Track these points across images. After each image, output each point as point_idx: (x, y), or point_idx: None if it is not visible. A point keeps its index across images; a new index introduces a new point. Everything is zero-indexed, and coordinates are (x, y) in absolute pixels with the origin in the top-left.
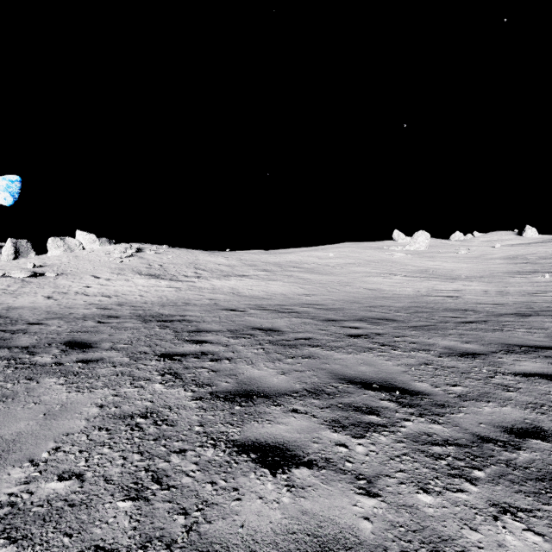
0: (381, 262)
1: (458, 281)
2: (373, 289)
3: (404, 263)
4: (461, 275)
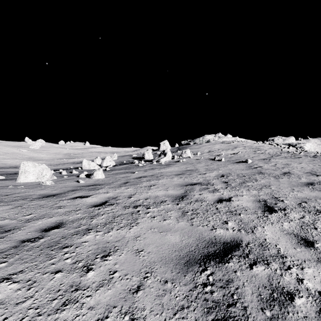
0: (13, 154)
1: (39, 161)
2: (4, 163)
3: (25, 154)
4: (43, 159)
